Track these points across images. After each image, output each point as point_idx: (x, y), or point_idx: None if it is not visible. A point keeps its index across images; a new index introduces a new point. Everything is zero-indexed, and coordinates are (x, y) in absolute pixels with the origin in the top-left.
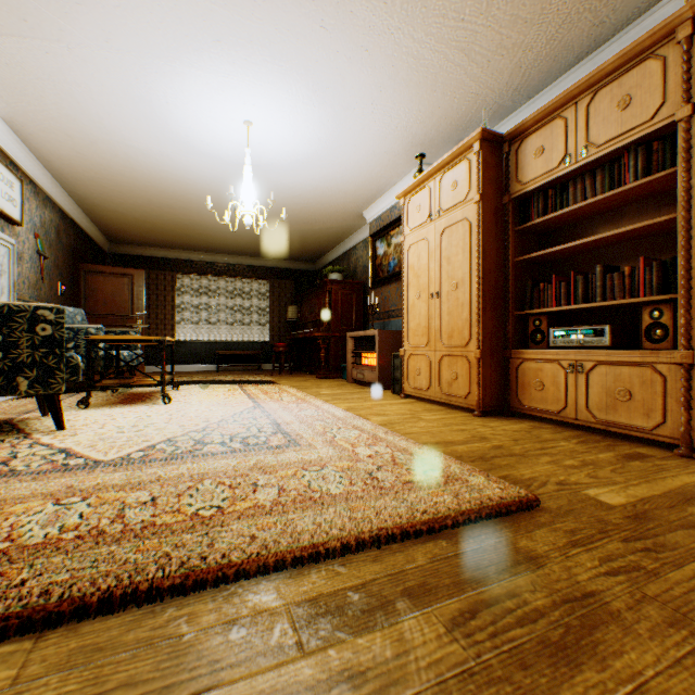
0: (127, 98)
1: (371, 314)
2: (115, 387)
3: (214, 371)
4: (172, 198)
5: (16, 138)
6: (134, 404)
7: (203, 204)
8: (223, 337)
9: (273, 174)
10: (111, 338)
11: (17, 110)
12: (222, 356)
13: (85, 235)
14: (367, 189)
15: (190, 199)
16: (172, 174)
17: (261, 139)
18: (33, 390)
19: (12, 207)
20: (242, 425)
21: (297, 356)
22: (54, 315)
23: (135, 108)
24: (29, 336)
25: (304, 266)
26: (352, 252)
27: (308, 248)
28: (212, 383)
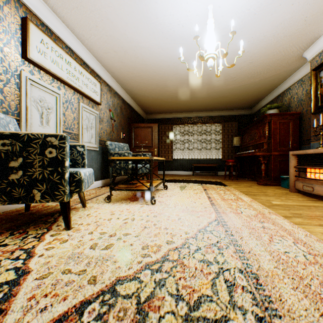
0: (132, 3)
1: (319, 134)
2: (124, 190)
3: (190, 175)
4: (167, 80)
5: (97, 62)
6: (136, 201)
7: (183, 80)
8: (195, 156)
9: (227, 37)
10: (121, 158)
11: (92, 42)
12: (194, 167)
13: (134, 111)
14: (315, 23)
15: (176, 78)
16: (164, 61)
17: (220, 1)
18: (44, 199)
19: (95, 95)
20: (205, 262)
21: (239, 168)
22: (58, 141)
23: (137, 11)
24: (40, 157)
25: (243, 112)
26: (285, 93)
27: (248, 98)
28: (187, 184)
